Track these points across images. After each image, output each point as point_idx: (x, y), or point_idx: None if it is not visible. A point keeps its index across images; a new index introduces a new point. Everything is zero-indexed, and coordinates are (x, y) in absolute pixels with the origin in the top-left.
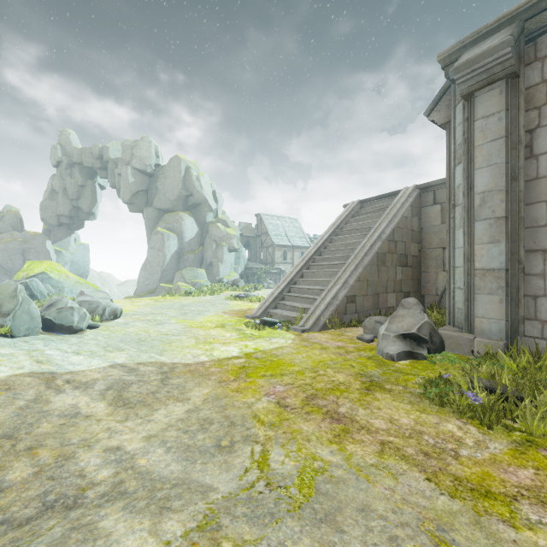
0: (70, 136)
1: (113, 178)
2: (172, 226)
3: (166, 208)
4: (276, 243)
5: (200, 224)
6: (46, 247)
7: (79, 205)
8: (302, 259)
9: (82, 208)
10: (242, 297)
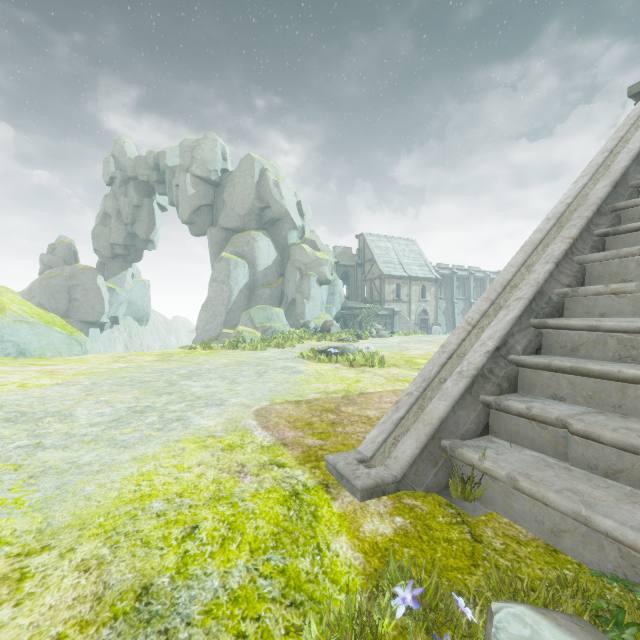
0: (125, 145)
1: (171, 192)
2: (241, 249)
3: (234, 227)
4: (386, 272)
5: (279, 247)
6: (97, 284)
7: (134, 231)
8: (552, 220)
9: (138, 234)
10: (332, 353)
